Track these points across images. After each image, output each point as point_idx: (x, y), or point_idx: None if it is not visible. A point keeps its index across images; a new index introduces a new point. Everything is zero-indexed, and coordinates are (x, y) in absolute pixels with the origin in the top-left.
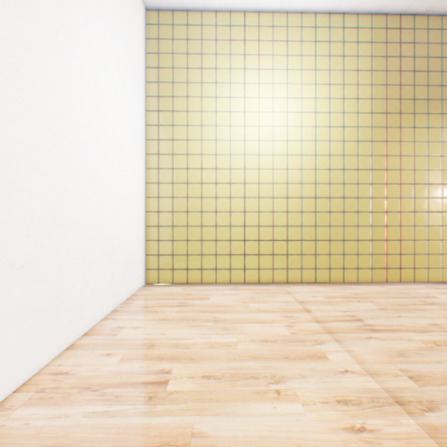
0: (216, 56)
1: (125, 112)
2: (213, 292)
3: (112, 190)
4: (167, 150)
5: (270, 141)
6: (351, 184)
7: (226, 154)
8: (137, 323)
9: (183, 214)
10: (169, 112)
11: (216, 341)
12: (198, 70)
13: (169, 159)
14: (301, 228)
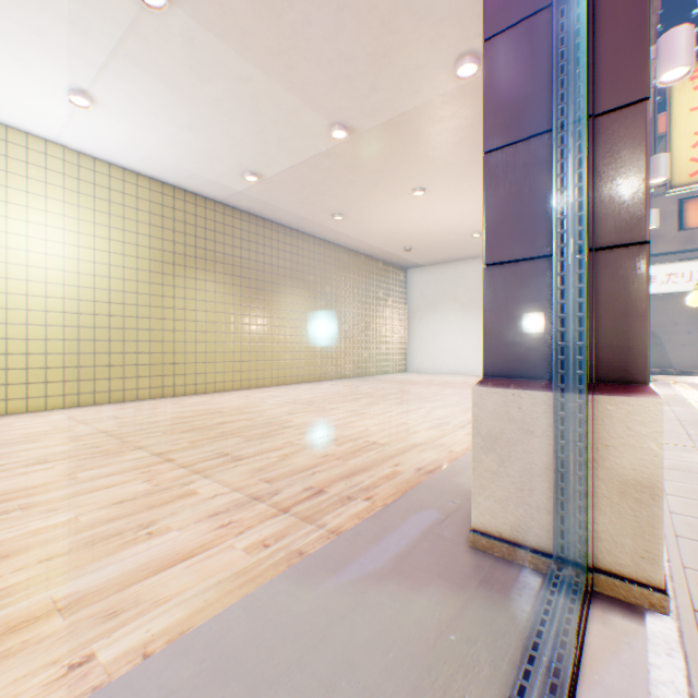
0: None
1: None
2: None
3: None
4: None
5: (45, 268)
6: (136, 317)
7: None
8: None
9: None
10: None
11: None
12: None
13: None
14: (83, 355)
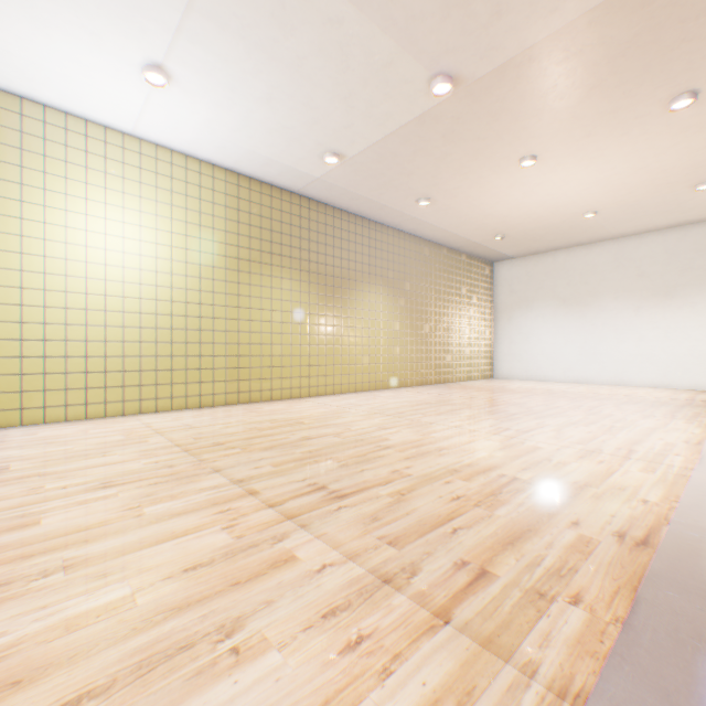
0: (46, 158)
1: None
2: (43, 430)
3: None
4: None
5: (122, 267)
6: (209, 318)
7: (62, 275)
8: None
9: None
10: None
11: (54, 450)
12: (18, 168)
13: None
14: (158, 358)
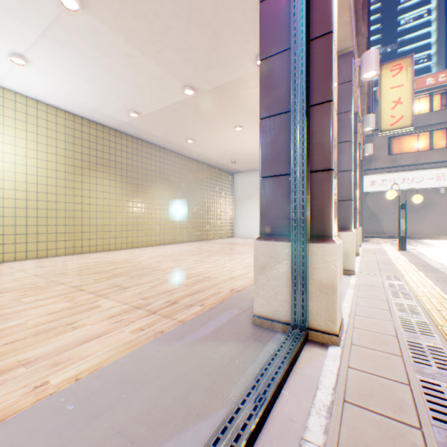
0: None
1: None
2: None
3: None
4: None
5: None
6: (55, 202)
7: None
8: None
9: None
10: None
11: None
12: None
13: None
14: (18, 226)
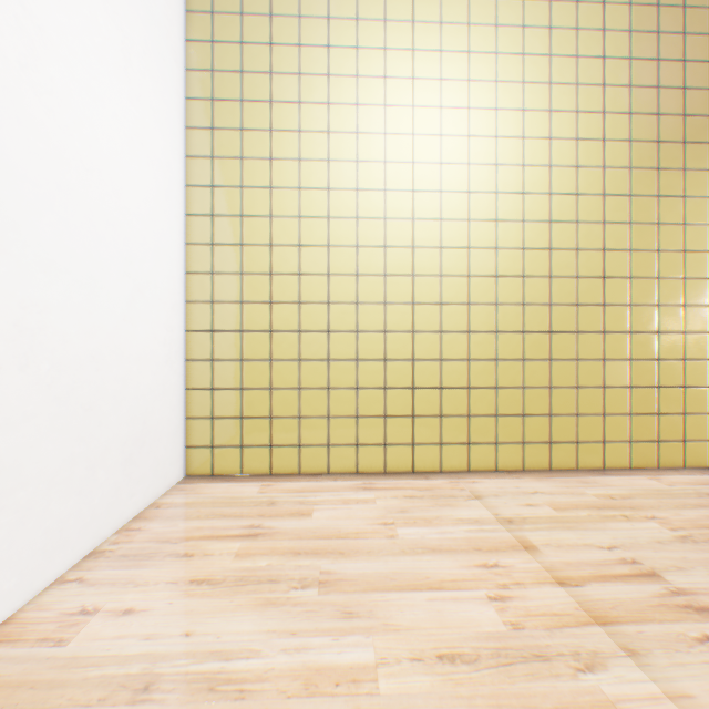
0: (328, 22)
1: (128, 113)
2: (321, 496)
3: (88, 278)
4: (230, 207)
5: (436, 192)
6: (592, 279)
7: (349, 217)
8: (133, 597)
9: (262, 335)
10: (234, 132)
11: (323, 662)
12: (293, 49)
13: (234, 226)
14: (495, 363)
